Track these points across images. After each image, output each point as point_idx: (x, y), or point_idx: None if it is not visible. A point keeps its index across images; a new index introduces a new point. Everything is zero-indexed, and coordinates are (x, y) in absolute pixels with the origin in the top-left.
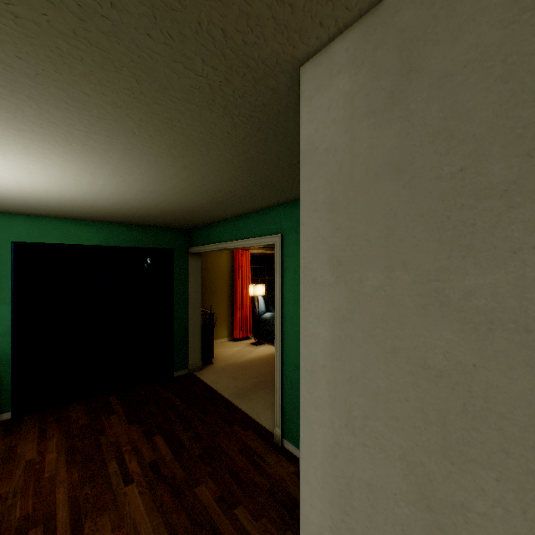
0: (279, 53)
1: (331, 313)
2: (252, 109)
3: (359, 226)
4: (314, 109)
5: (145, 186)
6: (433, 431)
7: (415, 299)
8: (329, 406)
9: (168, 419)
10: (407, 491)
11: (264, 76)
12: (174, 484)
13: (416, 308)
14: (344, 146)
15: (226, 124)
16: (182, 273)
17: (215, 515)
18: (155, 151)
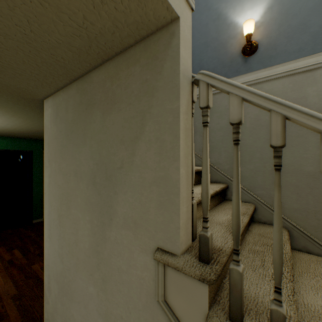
0: (33, 97)
1: (49, 175)
2: (36, 106)
3: (52, 151)
4: (46, 115)
5: (2, 122)
6: (60, 200)
7: (58, 170)
8: (48, 202)
9: (24, 242)
10: (57, 216)
11: (33, 100)
12: (20, 266)
13: (58, 172)
14: (50, 128)
15: (29, 108)
16: (39, 164)
17: (39, 273)
18: (1, 112)
